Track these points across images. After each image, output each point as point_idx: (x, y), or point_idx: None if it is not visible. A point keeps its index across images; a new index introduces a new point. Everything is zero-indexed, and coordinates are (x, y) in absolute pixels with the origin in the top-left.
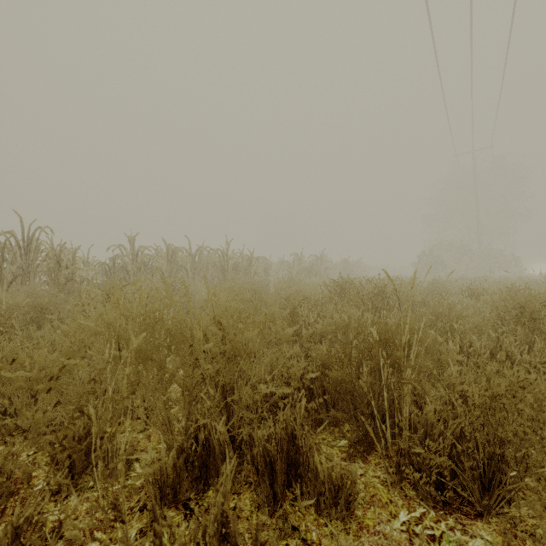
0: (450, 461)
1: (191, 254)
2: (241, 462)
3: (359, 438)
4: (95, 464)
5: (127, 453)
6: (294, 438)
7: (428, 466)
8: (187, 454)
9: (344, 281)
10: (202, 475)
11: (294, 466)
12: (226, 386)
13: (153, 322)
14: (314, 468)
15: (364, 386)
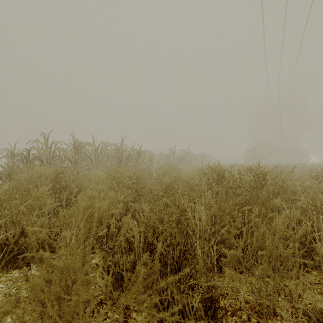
0: None
1: (94, 147)
2: None
3: None
4: None
5: None
6: None
7: None
8: None
9: (222, 169)
10: None
11: None
12: None
13: None
14: None
15: None
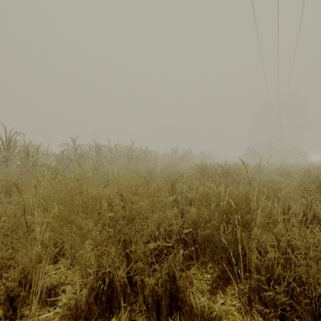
0: (292, 300)
1: (110, 149)
2: (136, 297)
3: (220, 276)
4: (11, 318)
5: (31, 317)
6: (175, 279)
7: (275, 304)
8: (96, 292)
9: (203, 165)
10: (108, 306)
11: (175, 300)
12: (126, 239)
13: (73, 196)
14: (189, 304)
15: (225, 242)
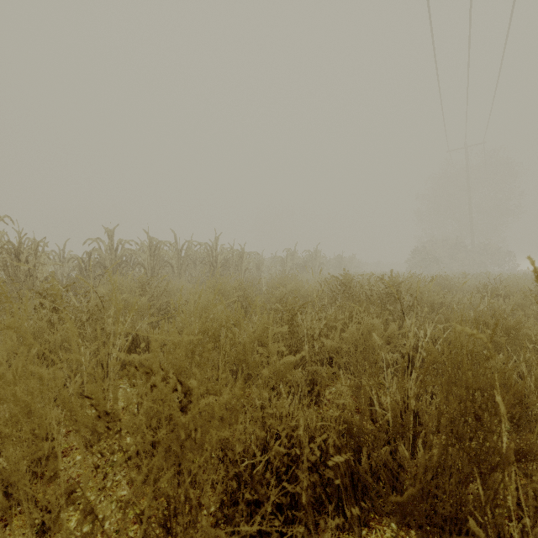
0: None
1: (177, 249)
2: None
3: None
4: None
5: None
6: None
7: None
8: None
9: (349, 278)
10: None
11: None
12: (169, 496)
13: None
14: None
15: None
